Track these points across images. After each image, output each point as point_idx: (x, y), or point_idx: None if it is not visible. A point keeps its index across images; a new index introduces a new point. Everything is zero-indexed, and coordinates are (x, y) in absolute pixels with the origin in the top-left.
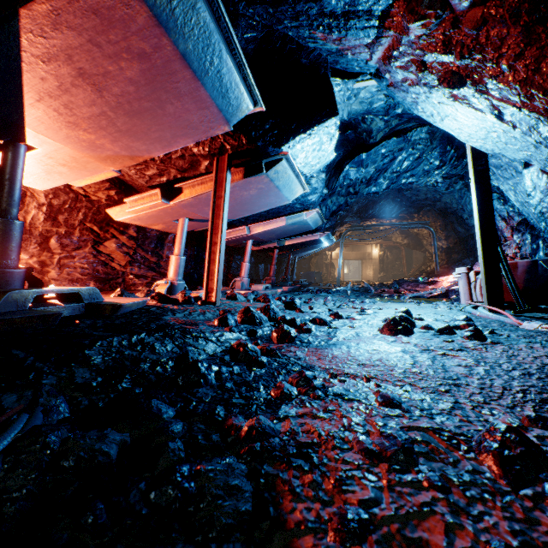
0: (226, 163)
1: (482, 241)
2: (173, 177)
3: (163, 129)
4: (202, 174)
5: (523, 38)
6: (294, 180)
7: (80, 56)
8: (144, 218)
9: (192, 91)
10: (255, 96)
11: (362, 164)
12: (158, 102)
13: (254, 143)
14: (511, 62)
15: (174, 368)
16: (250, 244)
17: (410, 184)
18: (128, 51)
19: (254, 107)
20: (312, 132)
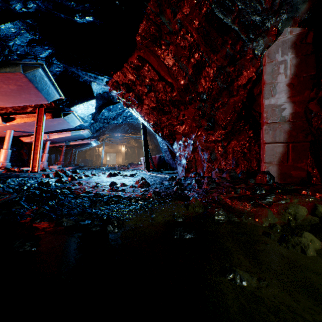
0: (43, 111)
1: (144, 149)
2: (9, 111)
3: (17, 100)
4: (27, 112)
5: (138, 103)
6: (76, 119)
7: None
8: None
9: (36, 93)
10: (61, 95)
11: (111, 110)
12: (19, 94)
13: (58, 106)
14: (137, 107)
15: (38, 185)
16: (49, 143)
17: (131, 122)
18: (14, 84)
19: (60, 97)
20: (84, 104)
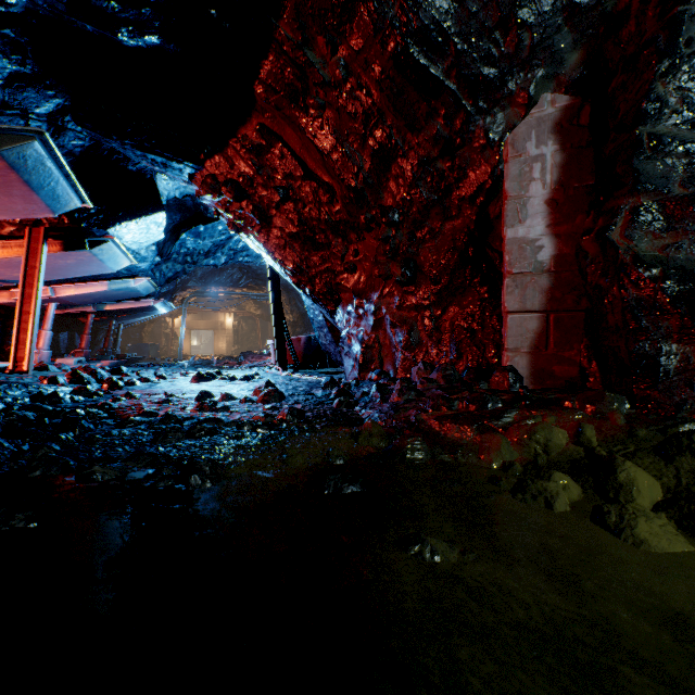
0: (43, 235)
1: (275, 322)
2: None
3: None
4: (3, 235)
5: (260, 224)
6: (121, 255)
7: None
8: None
9: (25, 195)
10: (85, 199)
11: (200, 236)
12: None
13: (78, 224)
14: (258, 232)
15: (32, 402)
16: (54, 308)
17: (247, 263)
18: None
19: (82, 204)
20: (139, 221)
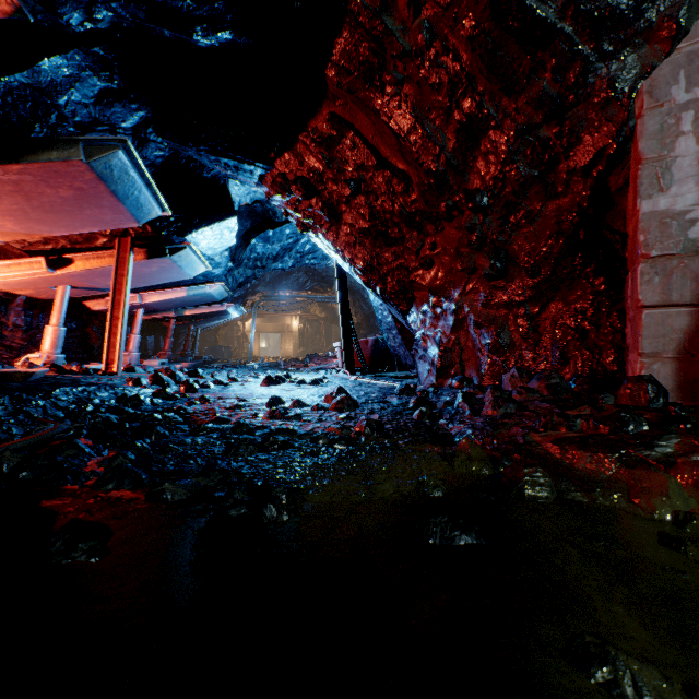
0: (130, 245)
1: (342, 324)
2: (61, 247)
3: (75, 221)
4: (98, 247)
5: (329, 222)
6: (198, 261)
7: (27, 184)
8: (12, 284)
9: (113, 205)
10: (165, 207)
11: (269, 241)
12: (80, 208)
13: (160, 232)
14: (327, 231)
15: (117, 403)
16: (141, 313)
17: (313, 265)
18: (69, 186)
19: (163, 212)
20: (213, 227)
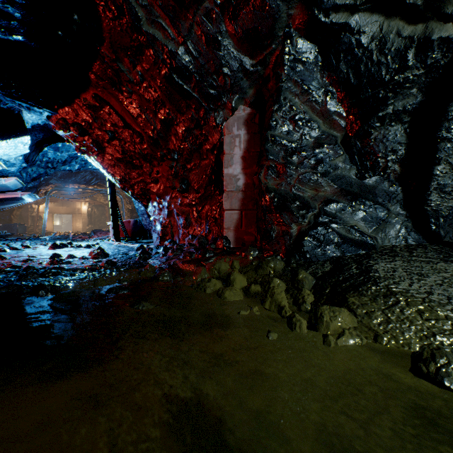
0: None
1: (112, 211)
2: None
3: None
4: None
5: (97, 151)
6: None
7: None
8: None
9: None
10: None
11: (59, 150)
12: None
13: None
14: (96, 156)
15: None
16: None
17: (95, 170)
18: None
19: None
20: (9, 141)
